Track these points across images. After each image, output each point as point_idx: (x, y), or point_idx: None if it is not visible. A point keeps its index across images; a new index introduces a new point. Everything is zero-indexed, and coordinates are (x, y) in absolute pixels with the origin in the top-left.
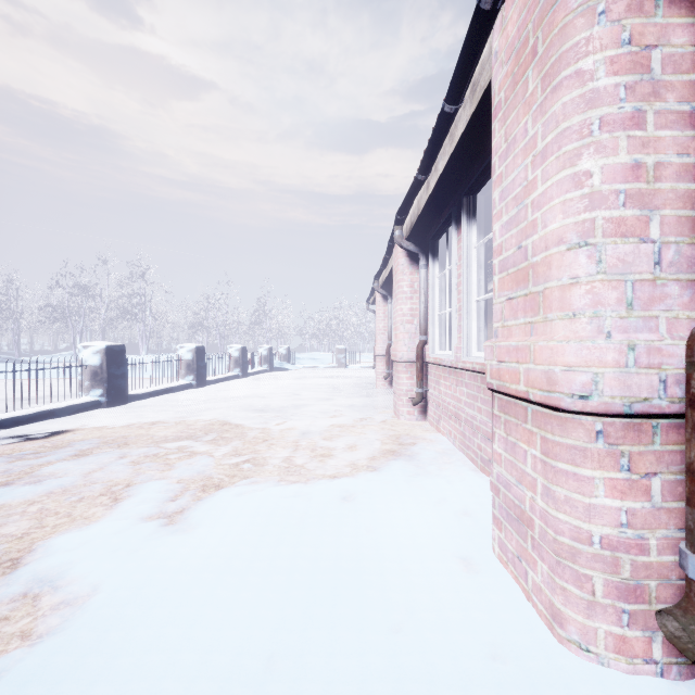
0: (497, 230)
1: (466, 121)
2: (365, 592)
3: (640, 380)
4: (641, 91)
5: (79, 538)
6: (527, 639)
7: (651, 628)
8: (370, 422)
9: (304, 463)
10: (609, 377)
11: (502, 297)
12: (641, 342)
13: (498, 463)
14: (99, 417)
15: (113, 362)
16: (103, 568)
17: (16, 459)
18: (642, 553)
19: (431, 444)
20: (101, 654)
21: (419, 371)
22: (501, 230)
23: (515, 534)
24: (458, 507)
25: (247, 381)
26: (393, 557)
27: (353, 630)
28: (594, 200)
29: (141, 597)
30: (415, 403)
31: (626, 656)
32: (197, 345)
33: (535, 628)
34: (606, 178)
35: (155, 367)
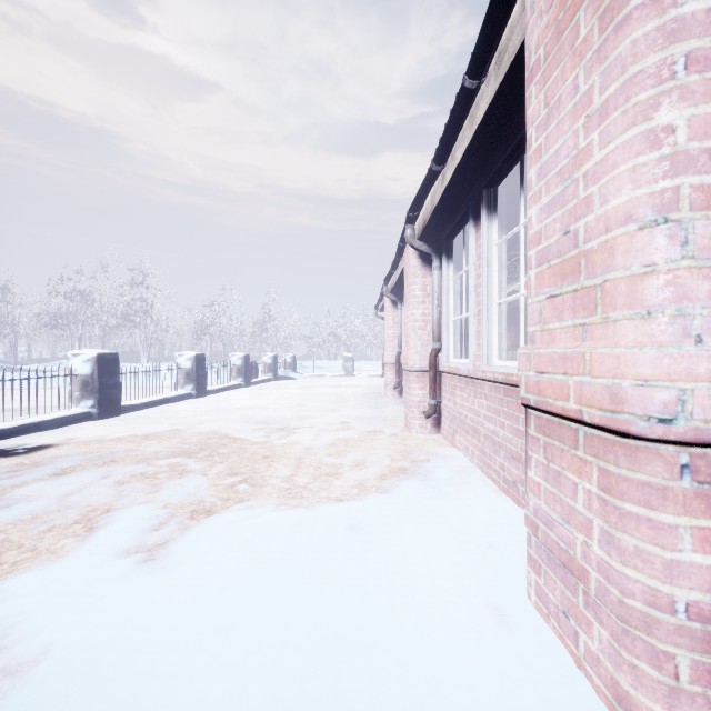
0: (534, 215)
1: (490, 97)
2: (377, 657)
3: None
4: None
5: (39, 580)
6: None
7: None
8: (380, 436)
9: (307, 483)
10: (702, 394)
11: (541, 294)
12: None
13: (536, 494)
14: (88, 430)
15: (105, 371)
16: (60, 622)
17: None
18: None
19: (447, 461)
20: None
21: (432, 381)
22: (539, 215)
23: (559, 584)
24: (482, 539)
25: (249, 391)
26: (410, 606)
27: None
28: (678, 162)
29: (99, 666)
30: (428, 415)
31: None
32: (196, 353)
33: None
34: (695, 133)
35: (152, 376)
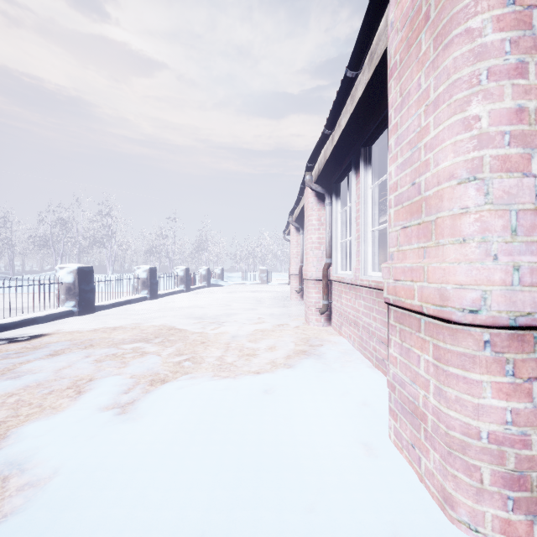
0: (393, 171)
1: (365, 84)
2: (283, 475)
3: (524, 297)
4: (524, 45)
5: (46, 426)
6: (422, 518)
7: (532, 512)
8: (286, 328)
9: (233, 361)
10: (496, 294)
11: (397, 226)
12: (525, 264)
13: (394, 364)
14: (71, 323)
15: (83, 280)
16: (64, 453)
17: (2, 358)
18: (525, 447)
19: (335, 346)
20: (55, 533)
21: (325, 287)
22: (396, 170)
23: (409, 425)
24: (359, 399)
25: (189, 295)
26: (306, 443)
27: (273, 510)
28: (482, 140)
29: (93, 480)
30: (322, 312)
31: (510, 536)
32: (150, 267)
33: (429, 508)
34: (493, 121)
35: (117, 284)
